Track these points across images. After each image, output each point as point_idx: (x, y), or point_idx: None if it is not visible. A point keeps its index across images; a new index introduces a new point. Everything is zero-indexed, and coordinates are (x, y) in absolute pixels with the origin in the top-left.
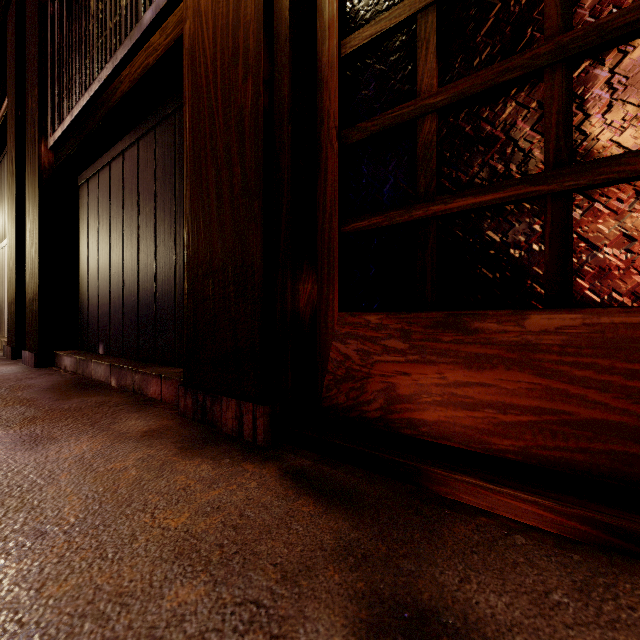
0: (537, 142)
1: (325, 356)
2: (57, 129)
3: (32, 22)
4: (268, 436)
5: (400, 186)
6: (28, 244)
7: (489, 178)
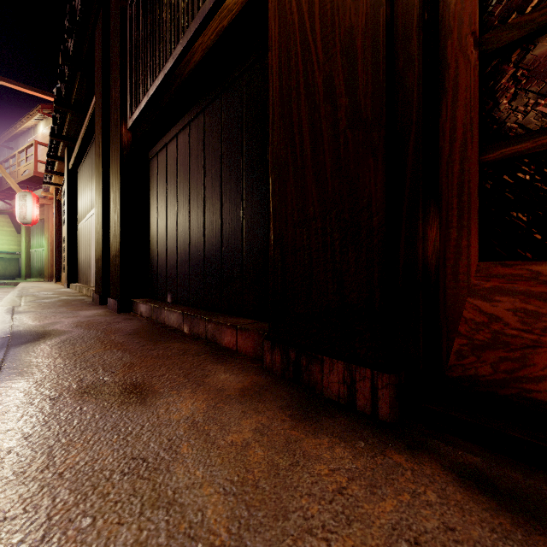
0: None
1: (454, 315)
2: (135, 111)
3: (115, 27)
4: (394, 411)
5: None
6: (112, 210)
7: None
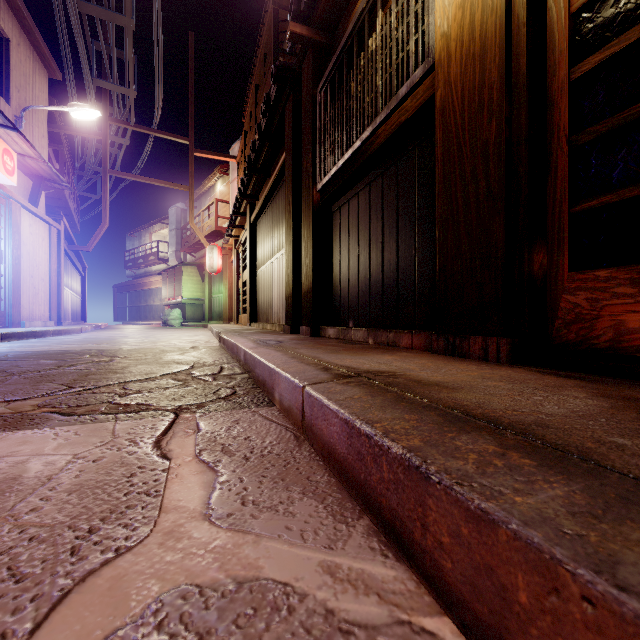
0: None
1: (555, 306)
2: (324, 177)
3: (307, 110)
4: (509, 358)
5: (629, 169)
6: (303, 256)
7: None
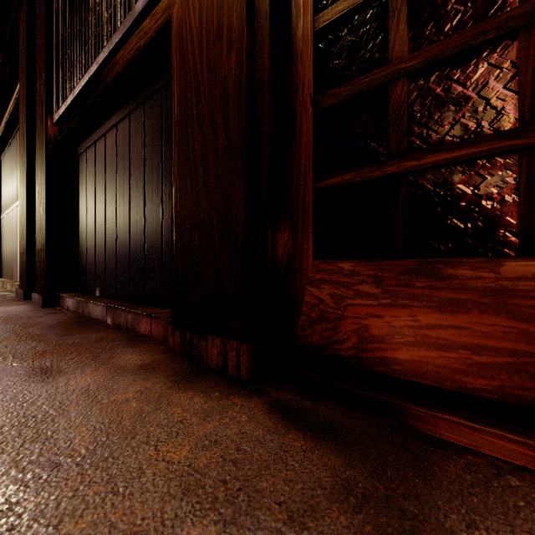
0: (510, 99)
1: (300, 299)
2: (61, 106)
3: (40, 17)
4: (251, 371)
5: (371, 145)
6: (37, 204)
7: (460, 135)
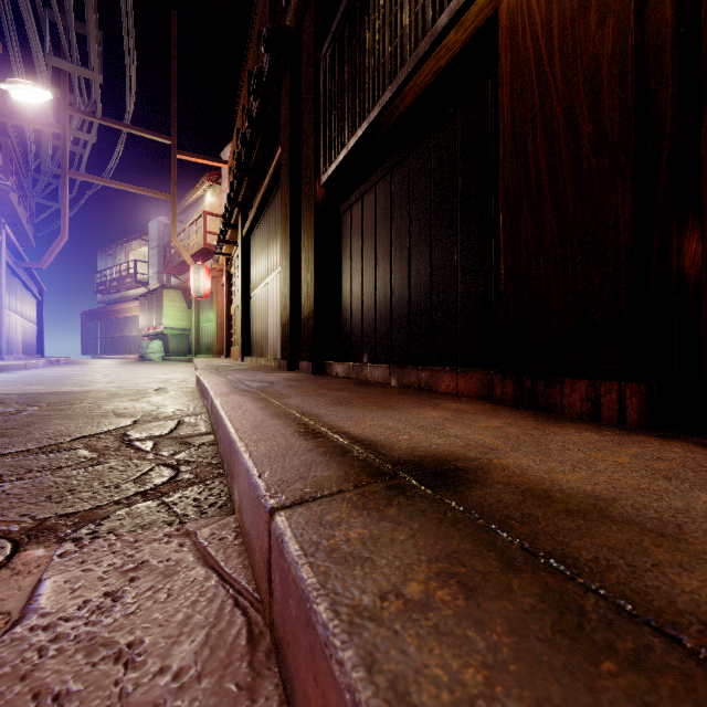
0: None
1: None
2: (331, 165)
3: (308, 82)
4: (644, 418)
5: None
6: (303, 271)
7: None
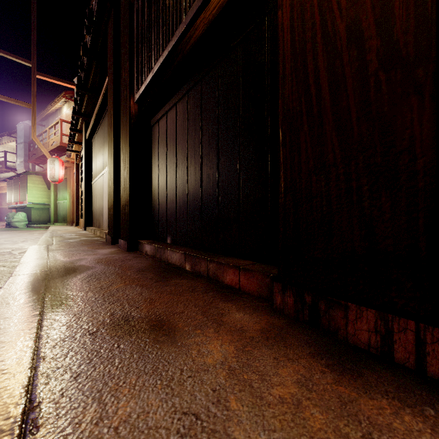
0: None
1: None
2: (141, 86)
3: (124, 19)
4: None
5: None
6: (122, 168)
7: None
